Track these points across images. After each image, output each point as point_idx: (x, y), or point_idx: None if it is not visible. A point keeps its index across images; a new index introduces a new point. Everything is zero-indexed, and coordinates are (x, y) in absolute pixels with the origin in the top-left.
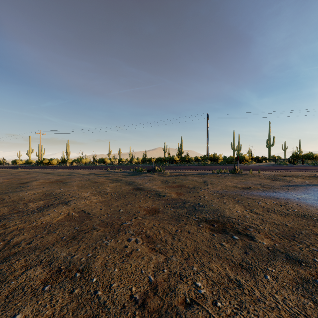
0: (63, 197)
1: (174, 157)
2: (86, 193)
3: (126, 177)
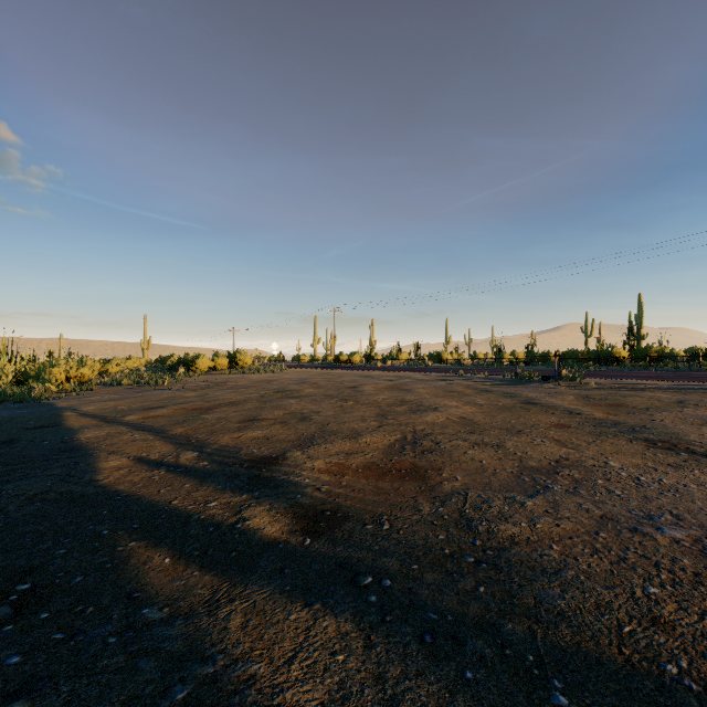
0: (424, 403)
1: (612, 349)
2: (450, 402)
3: (501, 387)
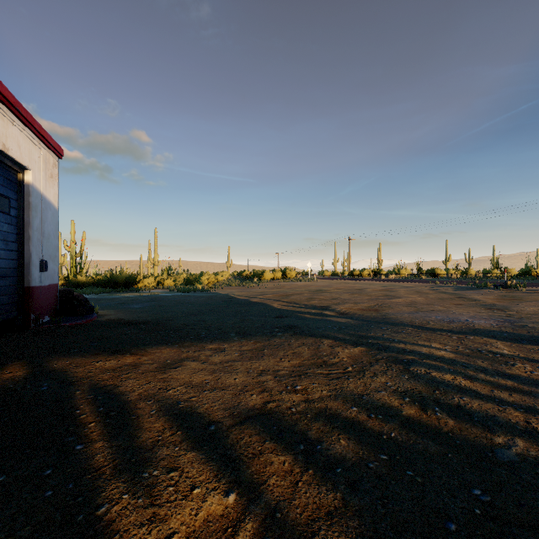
0: (396, 296)
1: None
2: (412, 296)
3: (456, 291)
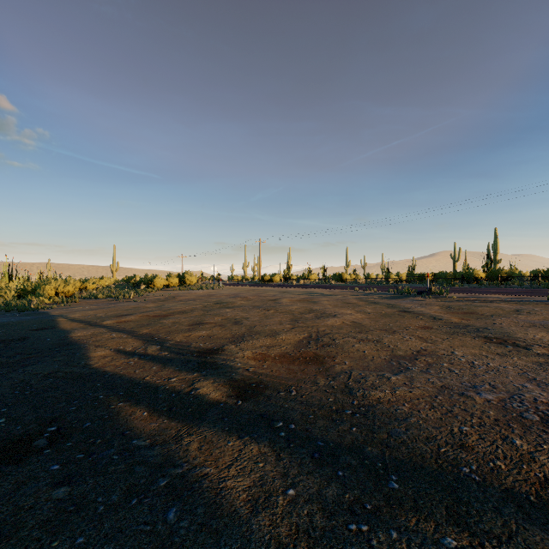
0: (326, 312)
1: (473, 271)
2: (346, 311)
3: (385, 300)
